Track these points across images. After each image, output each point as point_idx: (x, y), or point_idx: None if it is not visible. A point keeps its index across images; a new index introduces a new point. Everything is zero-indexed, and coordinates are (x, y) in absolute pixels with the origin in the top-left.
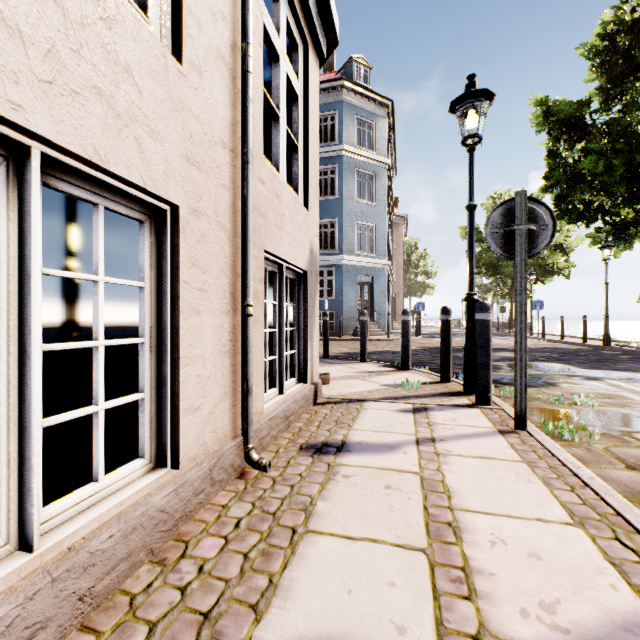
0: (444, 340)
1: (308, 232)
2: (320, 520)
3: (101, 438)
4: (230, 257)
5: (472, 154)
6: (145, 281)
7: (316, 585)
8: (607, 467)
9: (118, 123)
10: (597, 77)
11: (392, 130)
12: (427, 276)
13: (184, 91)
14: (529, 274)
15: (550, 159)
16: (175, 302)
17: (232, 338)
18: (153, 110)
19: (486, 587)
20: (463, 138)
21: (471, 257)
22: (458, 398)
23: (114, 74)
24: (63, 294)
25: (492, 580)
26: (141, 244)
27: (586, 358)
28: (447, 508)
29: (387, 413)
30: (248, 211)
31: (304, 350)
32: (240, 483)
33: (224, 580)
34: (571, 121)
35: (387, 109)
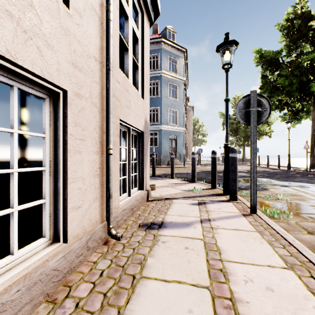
0: (213, 167)
1: (144, 111)
2: (149, 270)
3: (15, 228)
4: (99, 122)
5: (227, 73)
6: (46, 134)
7: (146, 314)
8: (298, 233)
9: (24, 36)
10: (284, 40)
11: (186, 64)
12: (203, 136)
13: (70, 24)
14: None
15: (263, 79)
16: (65, 146)
17: (100, 167)
18: (49, 32)
19: (245, 311)
20: (223, 65)
21: (227, 125)
22: (220, 197)
23: (21, 5)
24: None
25: (248, 306)
26: (44, 112)
27: (280, 176)
28: (219, 260)
29: (185, 205)
30: (110, 96)
31: (142, 173)
32: (105, 247)
33: (90, 312)
34: (272, 61)
35: (184, 53)
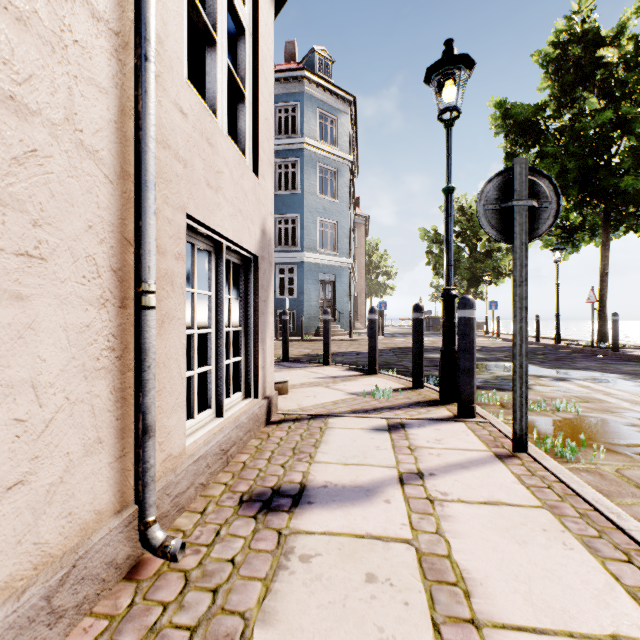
0: (417, 341)
1: (259, 206)
2: None
3: None
4: (111, 209)
5: (450, 130)
6: None
7: None
8: (634, 502)
9: None
10: (549, 86)
11: (354, 128)
12: (387, 277)
13: None
14: (485, 275)
15: (508, 161)
16: None
17: (116, 345)
18: None
19: None
20: (440, 111)
21: (449, 247)
22: (436, 409)
23: None
24: None
25: None
26: None
27: (544, 357)
28: (470, 624)
29: (358, 434)
30: (146, 138)
31: (254, 356)
32: (125, 592)
33: None
34: (527, 125)
35: (350, 105)
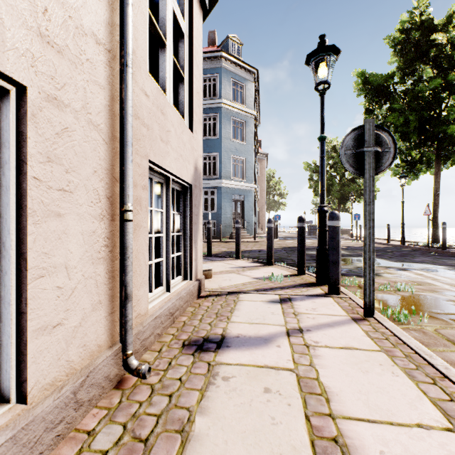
0: (300, 242)
1: (193, 152)
2: (197, 447)
3: None
4: (106, 160)
5: (323, 97)
6: None
7: None
8: (444, 350)
9: None
10: (396, 60)
11: (257, 91)
12: (281, 196)
13: None
14: (350, 195)
15: (367, 114)
16: (21, 202)
17: (109, 244)
18: None
19: None
20: (316, 84)
21: (322, 177)
22: (313, 288)
23: None
24: None
25: None
26: None
27: (392, 254)
28: (329, 416)
29: (259, 304)
30: (127, 115)
31: (189, 252)
32: (115, 395)
33: None
34: (381, 88)
35: (254, 75)
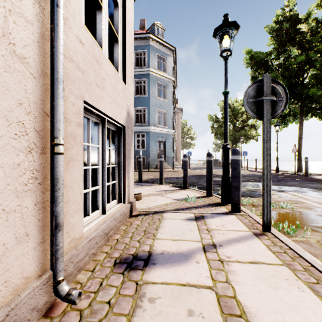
0: (208, 172)
1: (126, 99)
2: None
3: None
4: (34, 94)
5: (226, 61)
6: None
7: None
8: None
9: None
10: (273, 43)
11: (175, 63)
12: (191, 139)
13: None
14: (240, 138)
15: (253, 80)
16: None
17: (38, 176)
18: None
19: None
20: (221, 51)
21: (226, 122)
22: (220, 207)
23: None
24: None
25: None
26: None
27: (271, 179)
28: None
29: (179, 222)
30: (57, 52)
31: (123, 180)
32: None
33: None
34: (262, 62)
35: (173, 52)
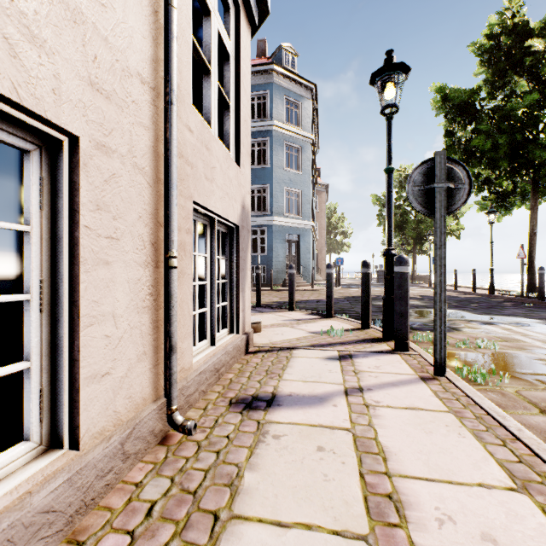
0: (364, 291)
1: (240, 188)
2: (247, 499)
3: None
4: (150, 204)
5: (390, 122)
6: (32, 225)
7: None
8: (524, 412)
9: None
10: (484, 71)
11: (315, 110)
12: (344, 236)
13: (85, 2)
14: (428, 235)
15: (447, 137)
16: (73, 251)
17: (153, 292)
18: (35, 9)
19: None
20: (382, 107)
21: (389, 216)
22: (378, 344)
23: None
24: (7, 248)
25: None
26: (26, 179)
27: (478, 305)
28: (384, 474)
29: (315, 361)
30: (171, 155)
31: (236, 302)
32: (161, 451)
33: None
34: (464, 106)
35: (311, 92)
